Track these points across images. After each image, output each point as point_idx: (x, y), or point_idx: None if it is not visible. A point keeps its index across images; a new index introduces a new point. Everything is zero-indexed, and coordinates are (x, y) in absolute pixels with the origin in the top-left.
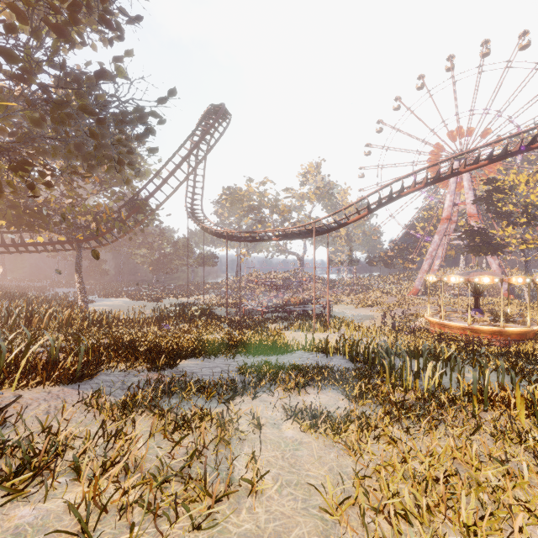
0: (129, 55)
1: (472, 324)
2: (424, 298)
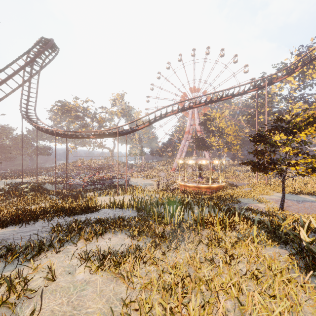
0: None
1: (198, 184)
2: (177, 172)
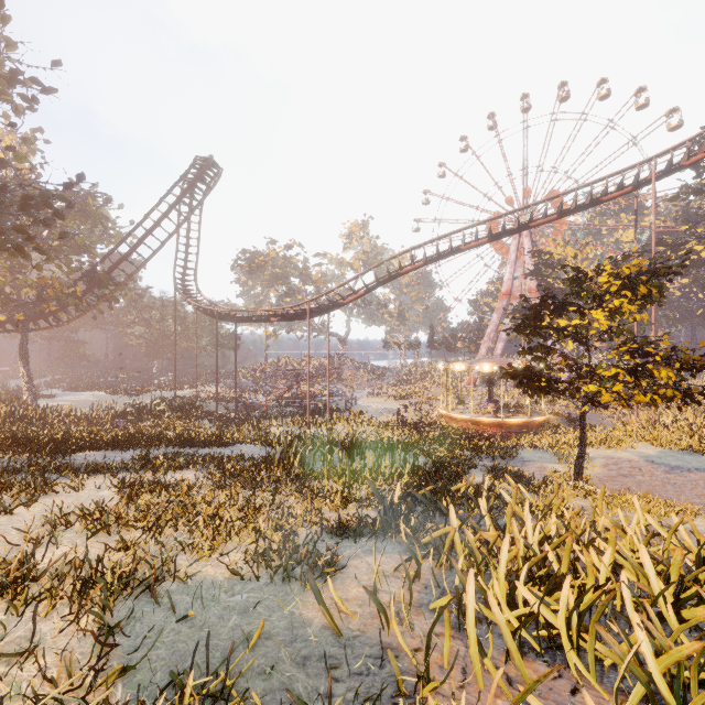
0: (28, 141)
1: (477, 416)
2: (479, 388)
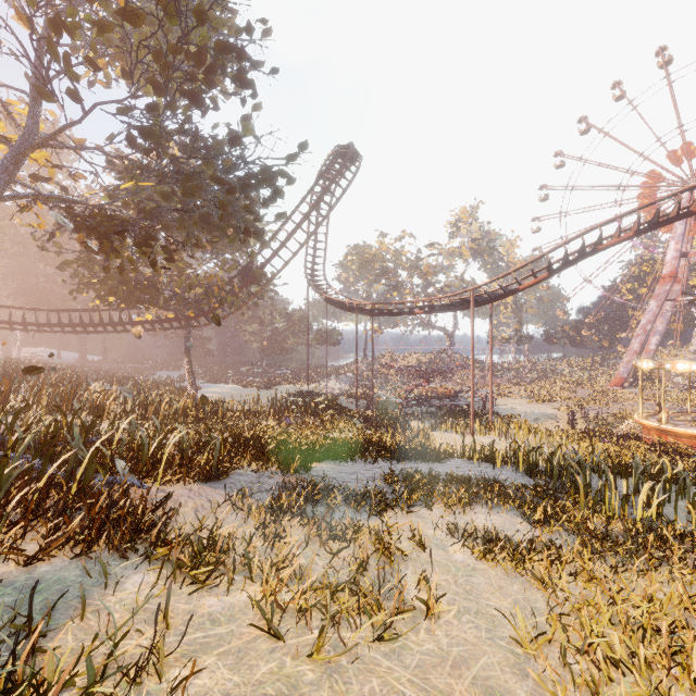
0: (257, 109)
1: None
2: (632, 390)
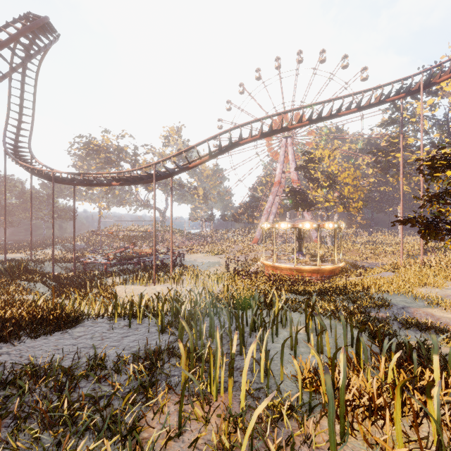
0: None
1: (297, 265)
2: (262, 245)
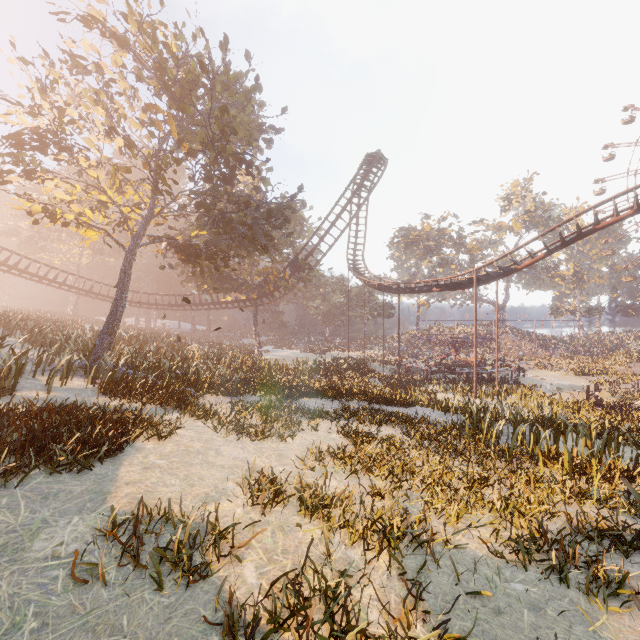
0: (271, 170)
1: None
2: None
